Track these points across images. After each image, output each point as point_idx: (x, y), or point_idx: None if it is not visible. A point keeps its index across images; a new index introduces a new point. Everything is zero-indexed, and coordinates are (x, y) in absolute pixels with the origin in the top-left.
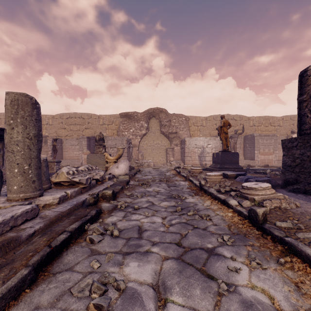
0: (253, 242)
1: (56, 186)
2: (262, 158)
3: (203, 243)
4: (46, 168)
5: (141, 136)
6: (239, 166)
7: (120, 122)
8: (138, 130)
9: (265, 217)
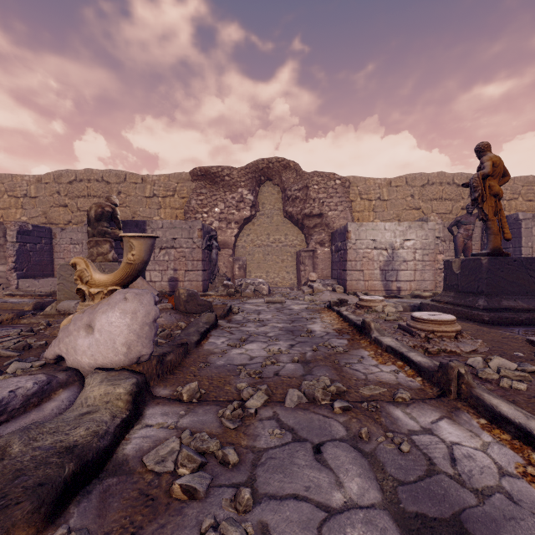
0: None
1: None
2: None
3: None
4: None
5: (240, 223)
6: None
7: (191, 190)
8: (232, 209)
9: None
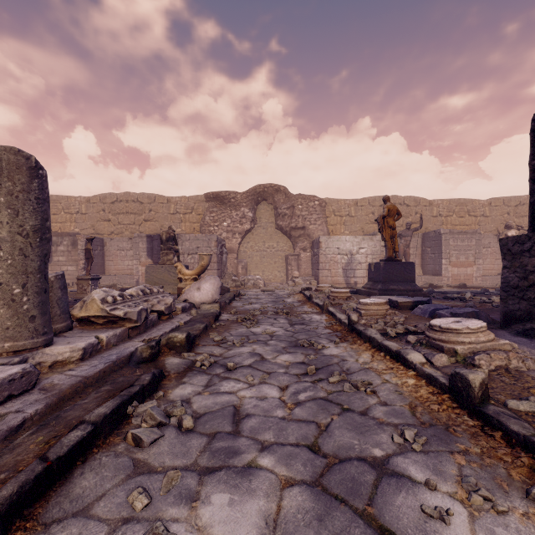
0: (466, 445)
1: (81, 325)
2: (454, 273)
3: (365, 446)
4: (63, 292)
5: (243, 234)
6: (416, 286)
7: (205, 209)
8: (237, 223)
9: (485, 392)
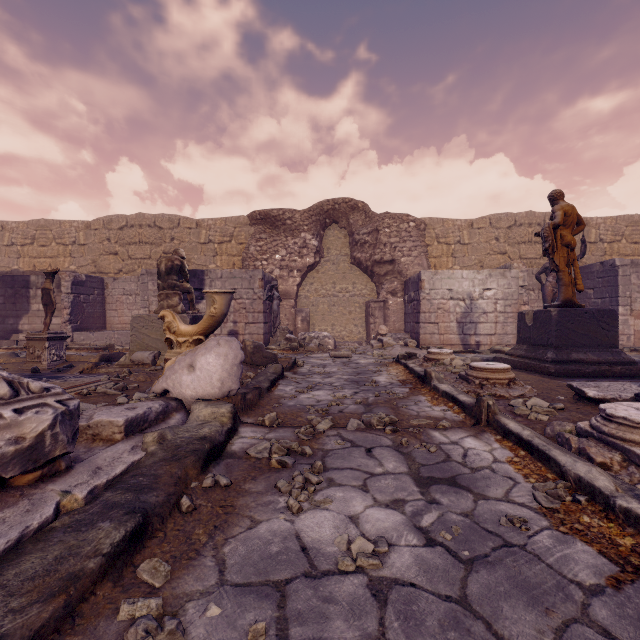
0: None
1: None
2: (638, 328)
3: None
4: None
5: (303, 271)
6: (623, 355)
7: (249, 235)
8: (294, 255)
9: None
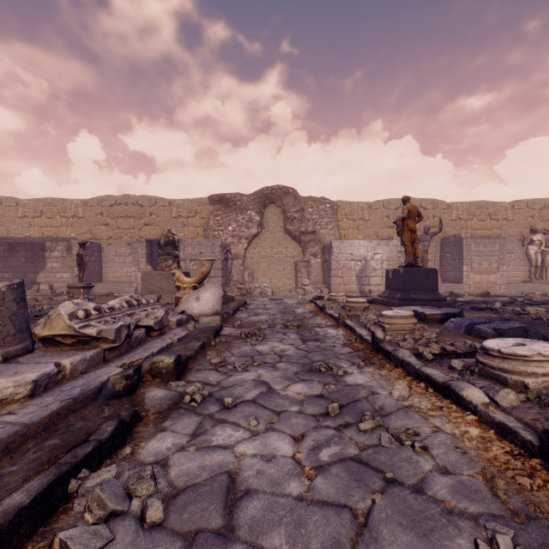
0: None
1: (46, 345)
2: (476, 280)
3: None
4: (19, 306)
5: (249, 239)
6: (440, 295)
7: (209, 212)
8: (243, 227)
9: None
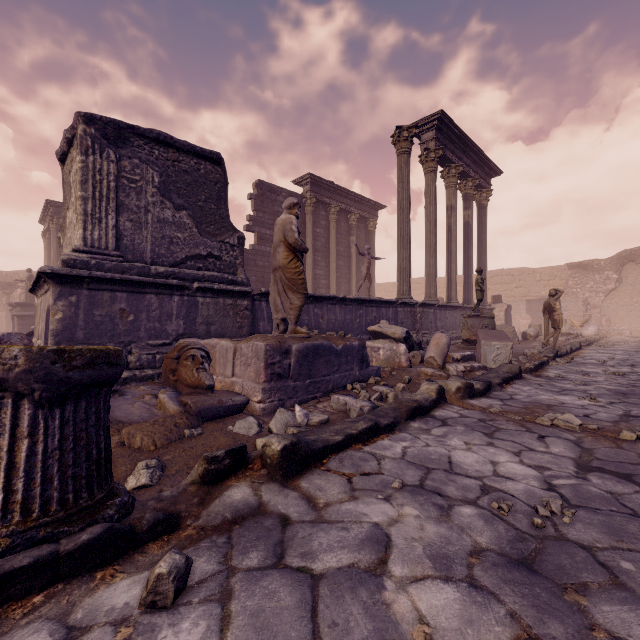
0: None
1: None
2: None
3: None
4: None
5: (606, 293)
6: None
7: (567, 275)
8: (600, 285)
9: None
